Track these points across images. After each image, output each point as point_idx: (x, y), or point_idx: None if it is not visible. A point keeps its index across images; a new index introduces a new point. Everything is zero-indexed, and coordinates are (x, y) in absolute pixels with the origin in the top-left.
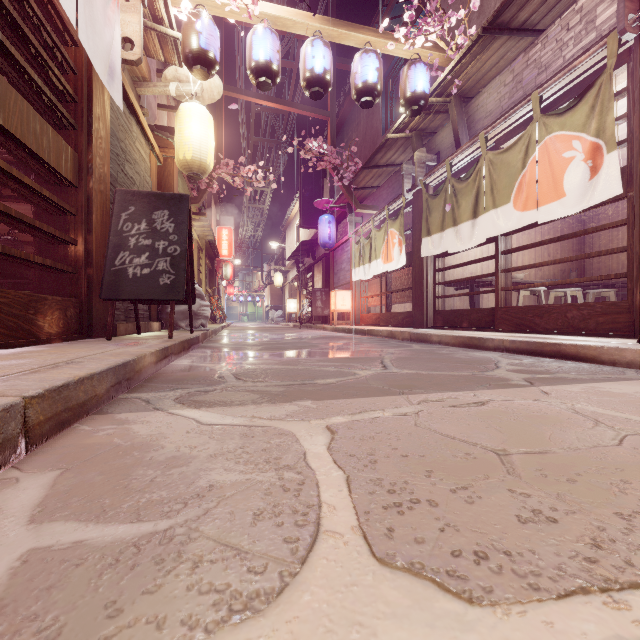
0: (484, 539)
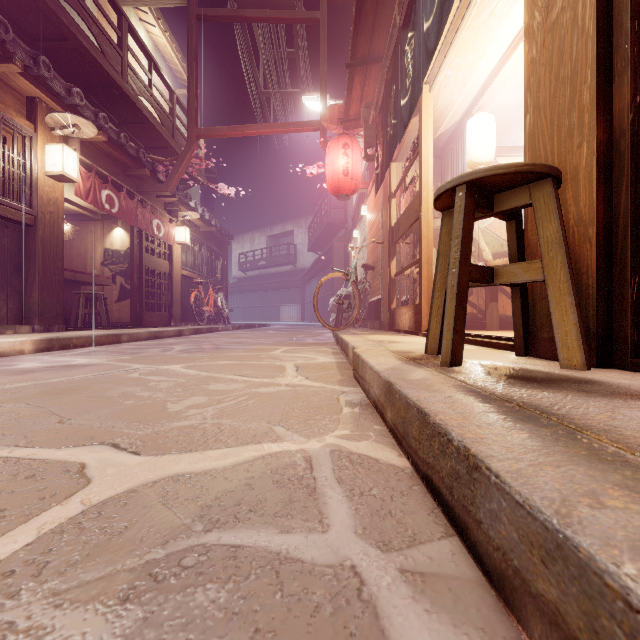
0: (5, 482)
